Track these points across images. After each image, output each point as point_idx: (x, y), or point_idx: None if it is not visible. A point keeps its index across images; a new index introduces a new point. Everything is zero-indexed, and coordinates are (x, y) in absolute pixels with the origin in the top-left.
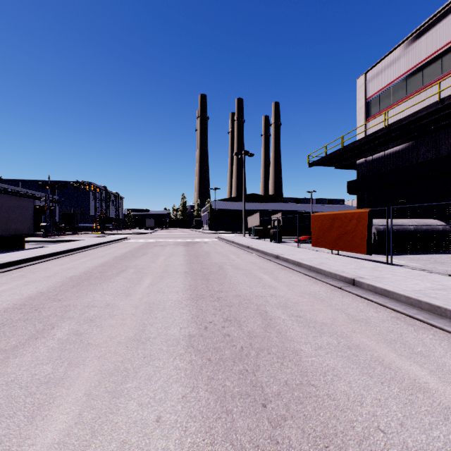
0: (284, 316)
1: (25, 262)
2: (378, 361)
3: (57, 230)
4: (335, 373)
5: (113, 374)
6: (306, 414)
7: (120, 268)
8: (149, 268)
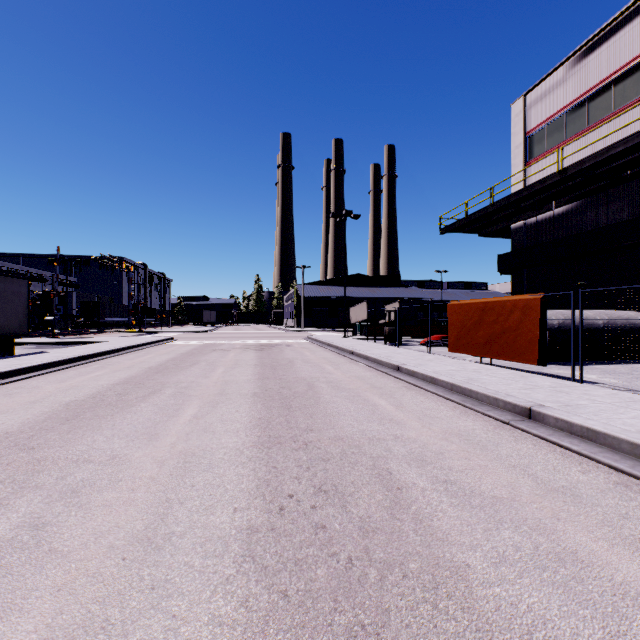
0: (422, 481)
1: (3, 377)
2: (629, 596)
3: (74, 327)
4: (550, 633)
5: None
6: None
7: (151, 387)
8: (197, 388)
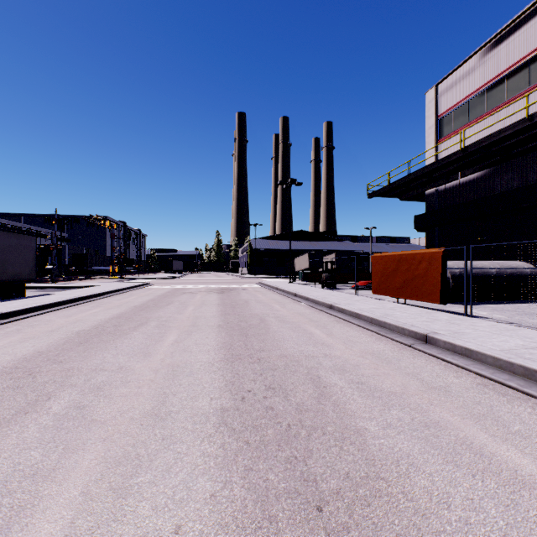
0: (341, 382)
1: (23, 313)
2: (465, 444)
3: (66, 274)
4: (410, 461)
5: (121, 463)
6: (375, 521)
7: (139, 320)
8: (174, 321)
